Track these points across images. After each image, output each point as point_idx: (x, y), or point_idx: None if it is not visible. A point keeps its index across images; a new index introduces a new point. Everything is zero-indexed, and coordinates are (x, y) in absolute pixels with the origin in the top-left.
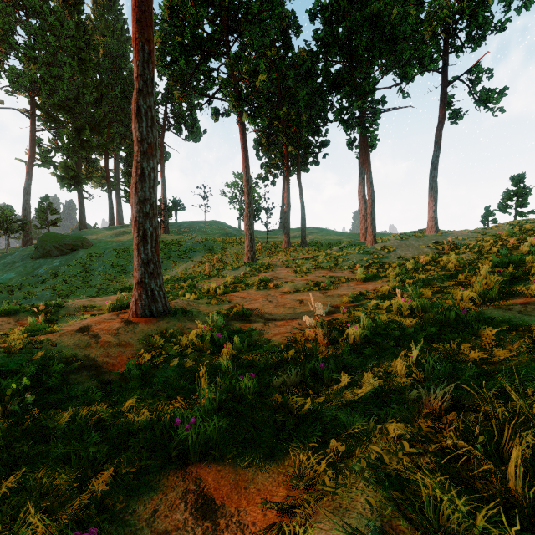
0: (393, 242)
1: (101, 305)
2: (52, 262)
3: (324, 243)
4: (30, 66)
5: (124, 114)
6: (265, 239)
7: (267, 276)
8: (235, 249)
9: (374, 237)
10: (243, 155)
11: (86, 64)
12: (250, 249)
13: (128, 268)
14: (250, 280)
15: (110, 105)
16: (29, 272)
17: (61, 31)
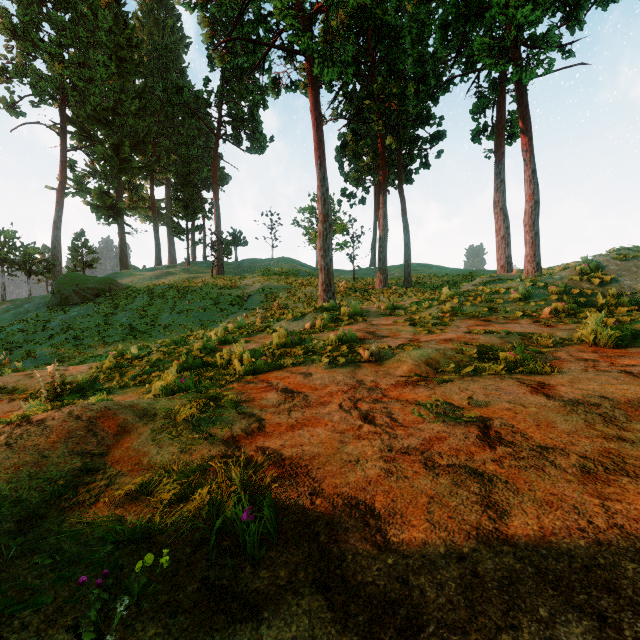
0: (605, 263)
1: (32, 386)
2: (70, 311)
3: (437, 283)
4: (55, 66)
5: (174, 126)
6: (351, 280)
7: (355, 331)
8: (307, 291)
9: (539, 265)
10: (316, 138)
11: (126, 65)
12: (326, 288)
13: (159, 319)
14: (318, 339)
15: (156, 116)
16: (39, 325)
17: (95, 23)
